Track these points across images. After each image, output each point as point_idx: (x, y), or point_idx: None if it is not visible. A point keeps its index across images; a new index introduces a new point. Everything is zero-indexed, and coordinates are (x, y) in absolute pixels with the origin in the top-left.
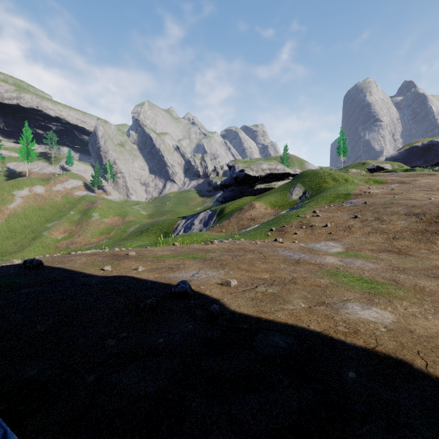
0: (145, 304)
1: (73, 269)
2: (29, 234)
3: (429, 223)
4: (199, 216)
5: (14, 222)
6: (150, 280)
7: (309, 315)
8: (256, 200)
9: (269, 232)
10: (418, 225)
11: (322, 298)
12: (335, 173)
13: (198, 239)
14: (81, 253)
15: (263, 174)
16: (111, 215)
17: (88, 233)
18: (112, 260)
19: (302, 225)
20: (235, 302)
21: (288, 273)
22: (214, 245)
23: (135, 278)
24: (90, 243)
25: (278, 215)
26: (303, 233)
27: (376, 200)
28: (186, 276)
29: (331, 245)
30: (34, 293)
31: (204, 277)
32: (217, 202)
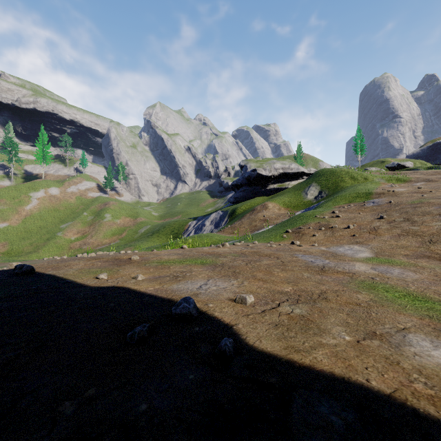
0: (132, 334)
1: (64, 277)
2: (44, 235)
3: None
4: (210, 217)
5: (30, 223)
6: (148, 293)
7: (360, 356)
8: (269, 200)
9: (285, 234)
10: None
11: (368, 324)
12: (353, 172)
13: (209, 241)
14: (82, 257)
15: (276, 174)
16: (123, 216)
17: (101, 234)
18: (111, 266)
19: (320, 226)
20: (254, 331)
21: (314, 284)
22: (225, 248)
23: (131, 290)
24: (103, 244)
25: (294, 216)
26: (322, 235)
27: (403, 199)
28: (192, 287)
29: (357, 249)
30: (5, 310)
31: (214, 290)
32: (228, 202)
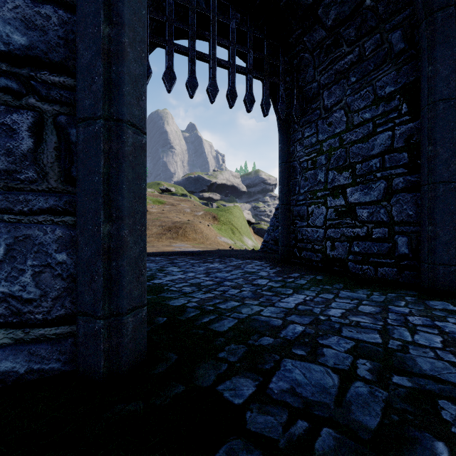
0: None
1: None
2: None
3: (165, 230)
4: None
5: None
6: None
7: None
8: None
9: None
10: (160, 231)
11: None
12: None
13: None
14: None
15: None
16: None
17: None
18: None
19: None
20: None
21: None
22: None
23: None
24: None
25: None
26: None
27: (152, 217)
28: None
29: None
30: None
31: None
32: None
